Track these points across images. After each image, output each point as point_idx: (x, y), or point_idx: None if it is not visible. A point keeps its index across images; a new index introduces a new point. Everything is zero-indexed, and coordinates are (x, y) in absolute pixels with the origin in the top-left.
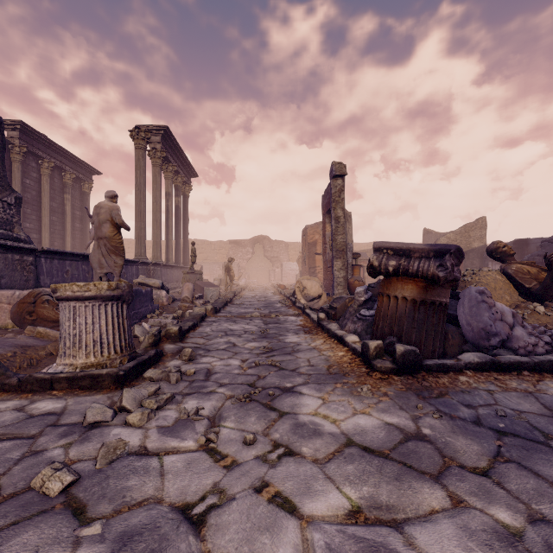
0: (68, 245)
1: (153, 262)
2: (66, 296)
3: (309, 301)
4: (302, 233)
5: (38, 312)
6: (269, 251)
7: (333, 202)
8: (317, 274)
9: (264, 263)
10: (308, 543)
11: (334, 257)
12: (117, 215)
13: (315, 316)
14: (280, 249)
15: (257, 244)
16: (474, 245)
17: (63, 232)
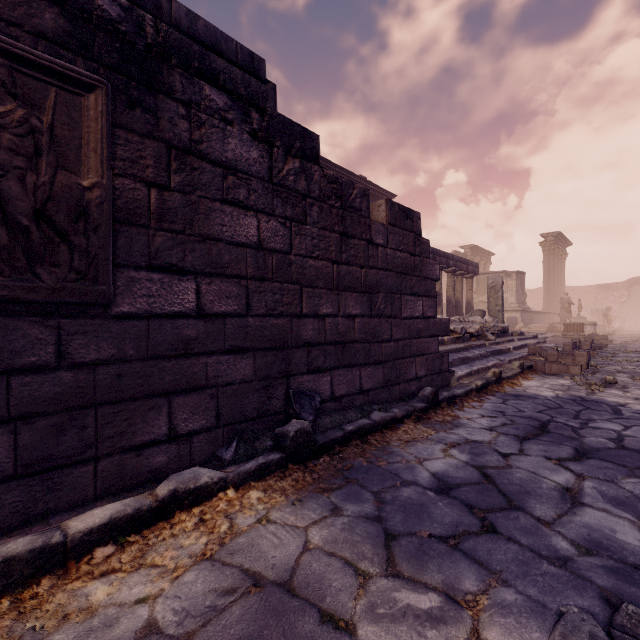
0: None
1: (552, 312)
2: (584, 324)
3: None
4: None
5: (555, 329)
6: None
7: None
8: None
9: None
10: (639, 343)
11: None
12: (570, 300)
13: None
14: None
15: (635, 286)
16: None
17: None
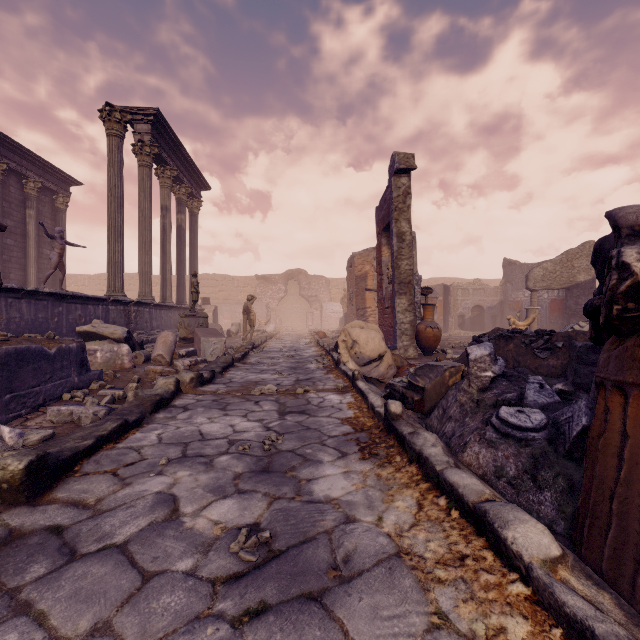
0: (32, 279)
1: (135, 300)
2: None
3: (363, 366)
4: (348, 264)
5: None
6: (305, 289)
7: (395, 211)
8: (368, 317)
9: (300, 304)
10: None
11: (397, 293)
12: None
13: (378, 401)
14: (319, 286)
15: (292, 281)
16: (580, 279)
17: (24, 261)
